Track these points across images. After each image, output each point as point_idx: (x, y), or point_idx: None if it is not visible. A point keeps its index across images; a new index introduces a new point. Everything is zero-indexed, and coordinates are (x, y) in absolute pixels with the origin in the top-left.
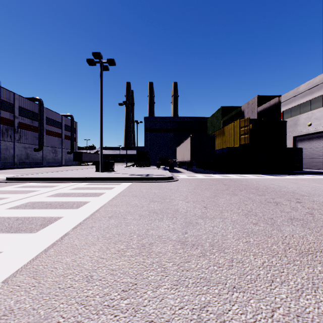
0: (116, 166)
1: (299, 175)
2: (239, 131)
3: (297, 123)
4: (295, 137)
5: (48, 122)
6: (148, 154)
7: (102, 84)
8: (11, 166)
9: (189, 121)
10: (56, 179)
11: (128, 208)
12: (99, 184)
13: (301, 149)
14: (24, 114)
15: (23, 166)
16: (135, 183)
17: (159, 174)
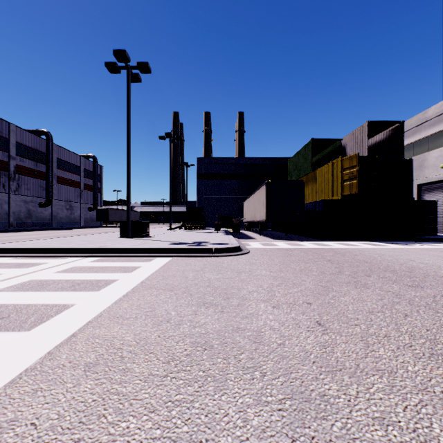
0: (156, 229)
1: (436, 243)
2: (342, 176)
3: (423, 165)
4: (420, 185)
5: (60, 166)
6: (202, 211)
7: (129, 101)
8: (3, 229)
9: (261, 163)
10: (48, 252)
11: (148, 327)
12: (116, 261)
13: (434, 203)
14: (24, 153)
15: (21, 229)
16: (178, 258)
17: (218, 242)
